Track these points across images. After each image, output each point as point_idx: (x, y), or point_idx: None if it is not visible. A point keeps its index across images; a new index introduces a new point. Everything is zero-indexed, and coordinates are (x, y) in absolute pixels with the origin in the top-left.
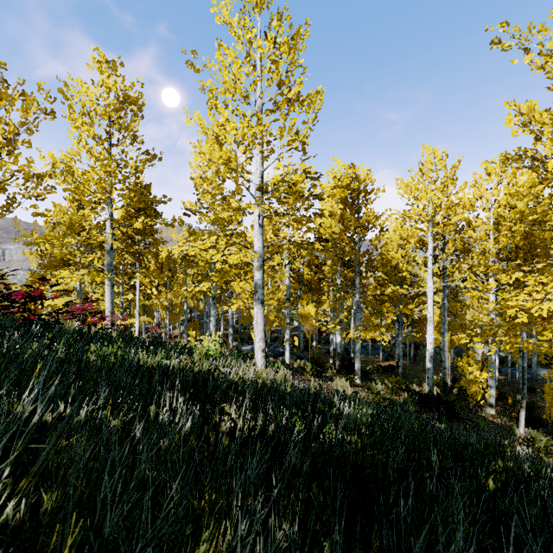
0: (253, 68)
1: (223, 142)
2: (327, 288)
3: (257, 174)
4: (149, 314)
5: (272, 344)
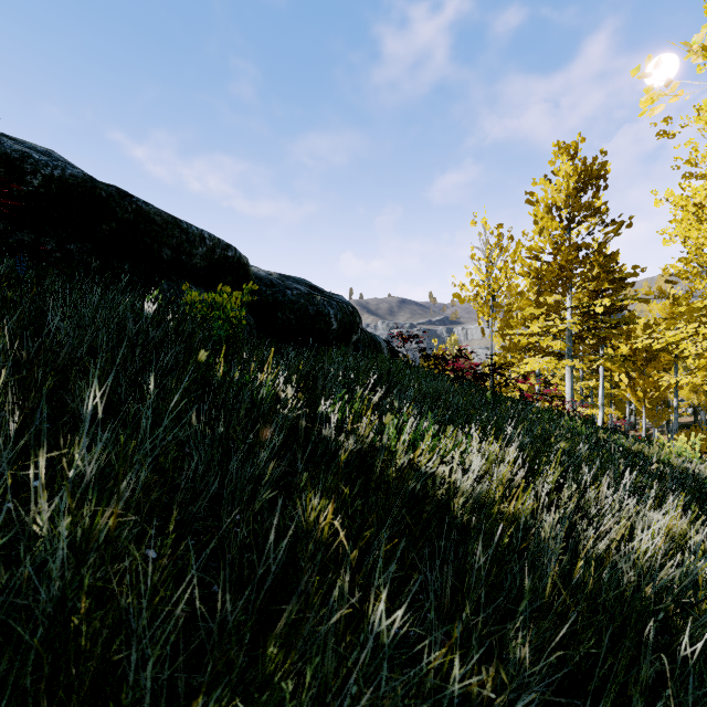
0: None
1: (702, 219)
2: None
3: None
4: (619, 406)
5: None
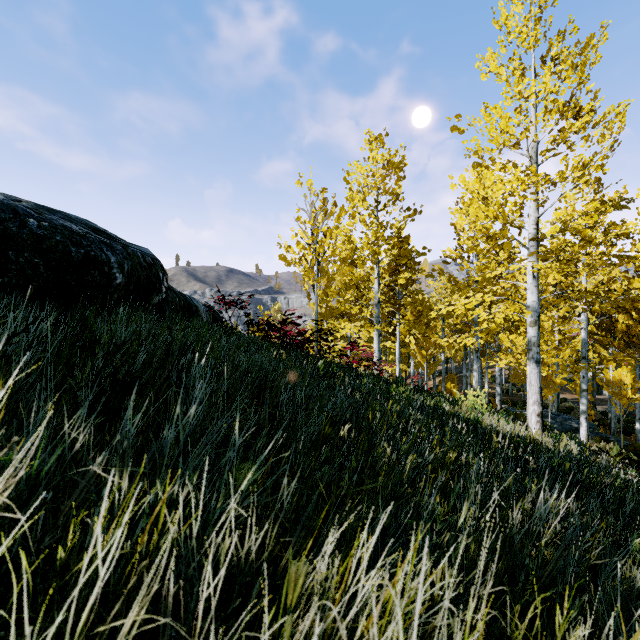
0: (524, 115)
1: (489, 202)
2: None
3: (531, 222)
4: (403, 361)
5: (559, 415)
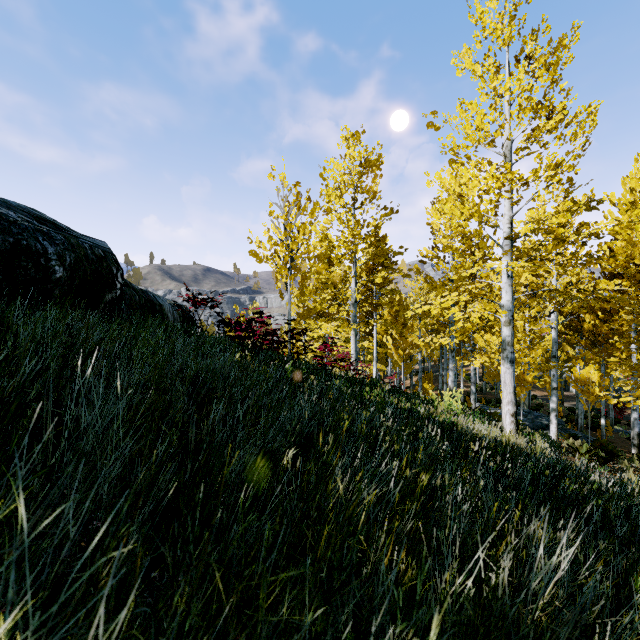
0: (499, 112)
1: (465, 199)
2: (620, 345)
3: (505, 221)
4: (381, 361)
5: (531, 412)
